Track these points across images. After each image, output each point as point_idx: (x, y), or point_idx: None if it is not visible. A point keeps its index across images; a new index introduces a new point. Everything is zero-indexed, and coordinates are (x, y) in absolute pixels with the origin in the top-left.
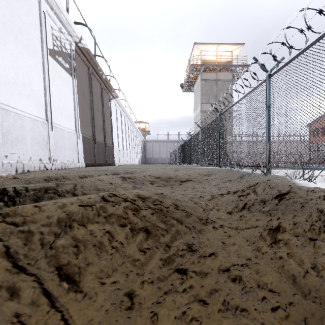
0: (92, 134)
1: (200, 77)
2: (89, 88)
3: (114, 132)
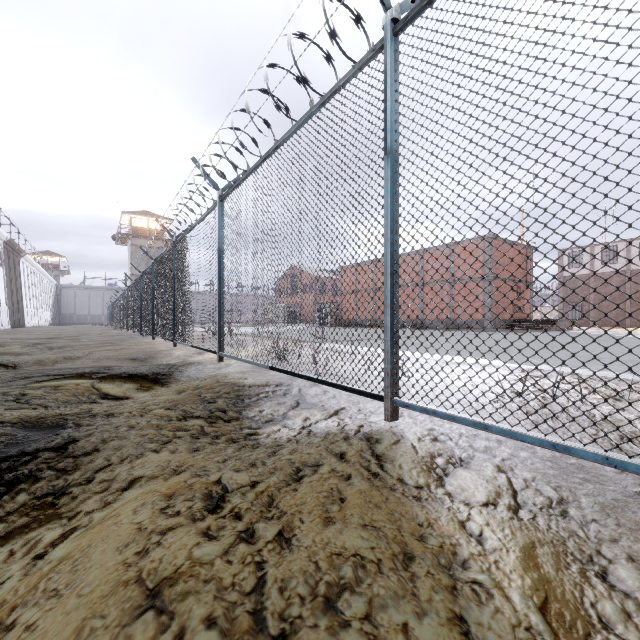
0: (12, 303)
1: (131, 242)
2: (8, 266)
3: (23, 293)
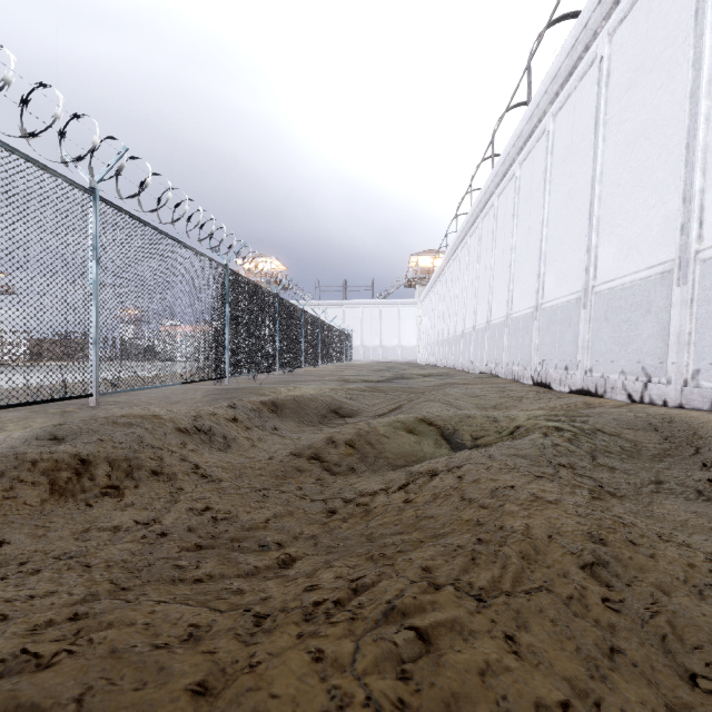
0: None
1: None
2: None
3: None
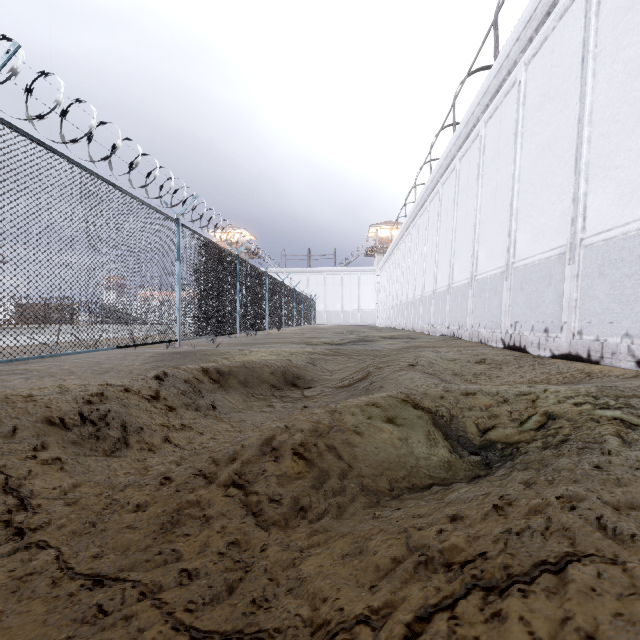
0: None
1: None
2: None
3: None
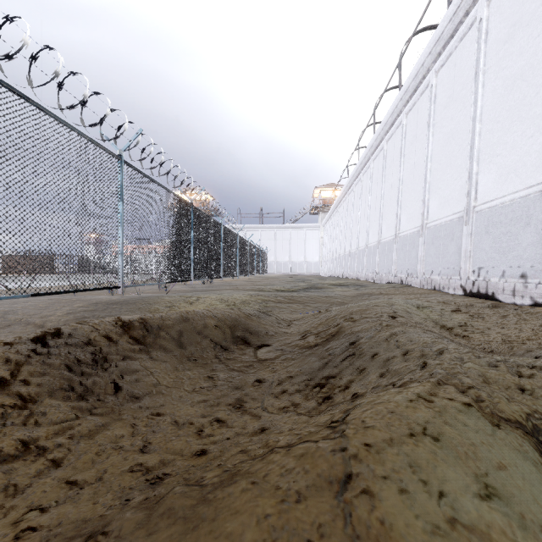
0: None
1: None
2: None
3: None
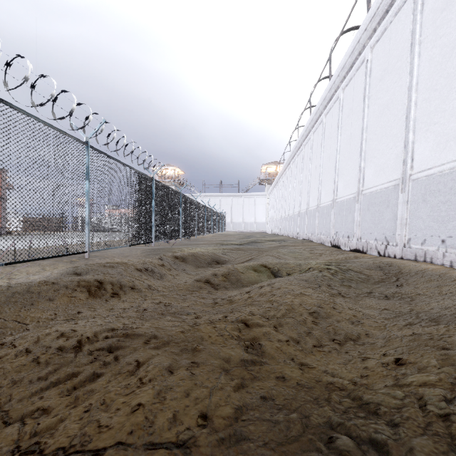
0: None
1: None
2: None
3: None
